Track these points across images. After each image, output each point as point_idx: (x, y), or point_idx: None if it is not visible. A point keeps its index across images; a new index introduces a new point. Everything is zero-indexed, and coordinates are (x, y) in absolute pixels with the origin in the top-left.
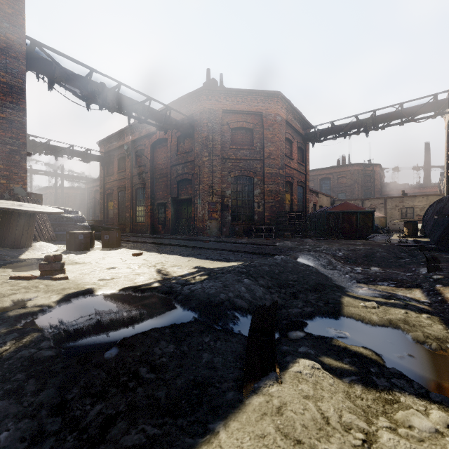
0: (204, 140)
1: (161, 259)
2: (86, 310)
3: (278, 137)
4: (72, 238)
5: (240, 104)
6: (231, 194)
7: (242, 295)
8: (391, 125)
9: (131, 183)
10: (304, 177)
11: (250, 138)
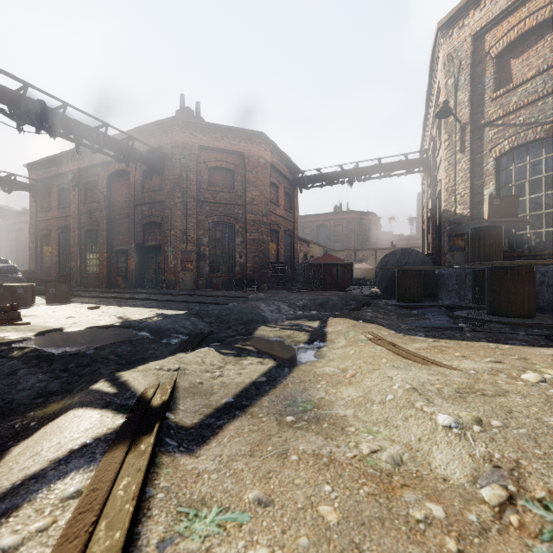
0: (176, 179)
1: (122, 311)
2: (62, 339)
3: (262, 181)
4: (8, 292)
5: (220, 142)
6: (209, 242)
7: (186, 326)
8: (371, 178)
9: (79, 223)
10: (292, 225)
11: (231, 180)
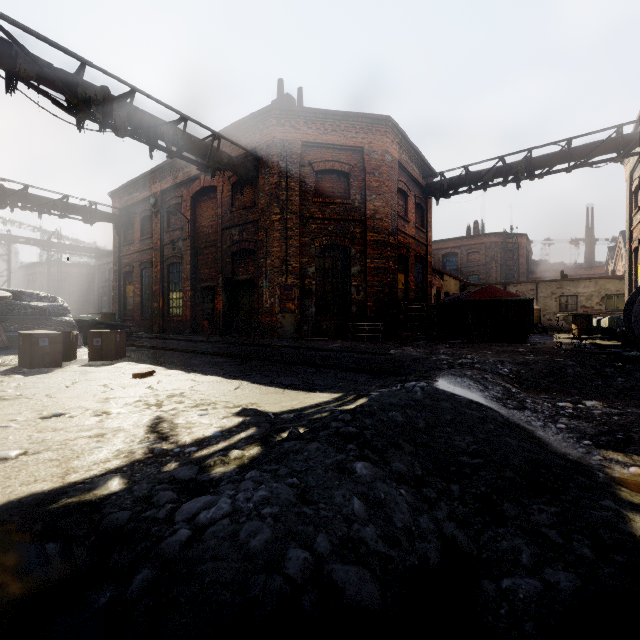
0: (273, 188)
1: (183, 387)
2: None
3: (388, 186)
4: (27, 344)
5: (330, 134)
6: (316, 273)
7: (356, 534)
8: (553, 171)
9: (161, 256)
10: (424, 250)
11: (345, 187)
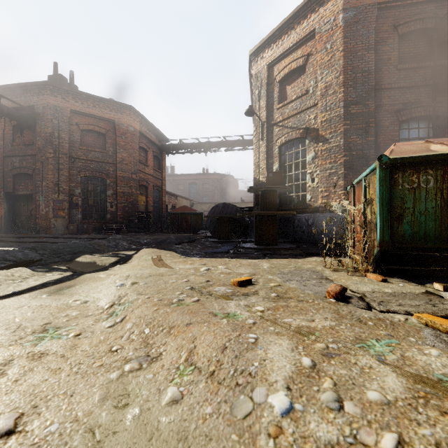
0: (48, 136)
1: None
2: None
3: (131, 145)
4: None
5: (92, 109)
6: (82, 193)
7: (17, 256)
8: (219, 150)
9: None
10: (160, 182)
11: (103, 142)
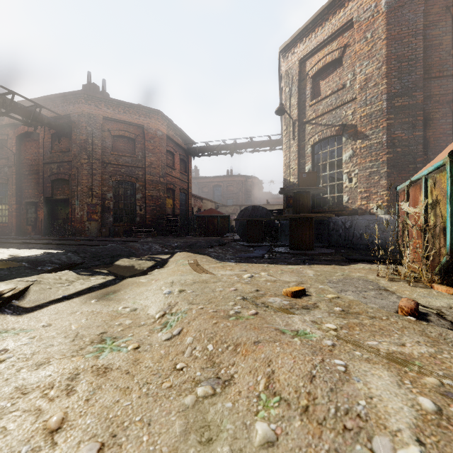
0: (83, 143)
1: (18, 252)
2: None
3: (159, 149)
4: None
5: (122, 115)
6: (113, 197)
7: (61, 259)
8: (246, 152)
9: None
10: (186, 185)
11: (133, 147)
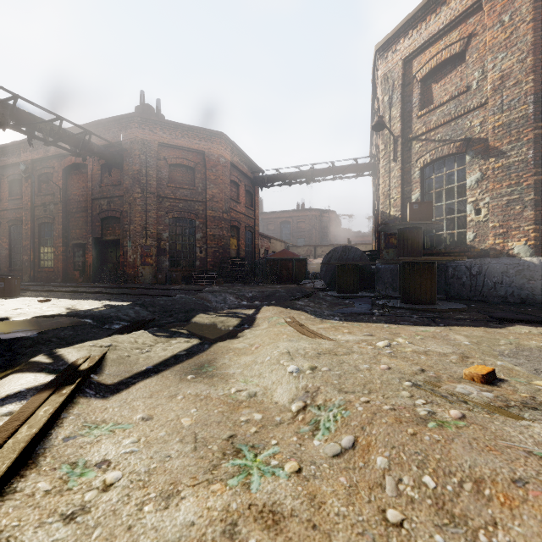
0: (136, 174)
1: (73, 303)
2: (7, 326)
3: (222, 179)
4: None
5: (180, 140)
6: (170, 237)
7: (129, 314)
8: (326, 179)
9: (32, 216)
10: (253, 222)
11: (192, 177)
